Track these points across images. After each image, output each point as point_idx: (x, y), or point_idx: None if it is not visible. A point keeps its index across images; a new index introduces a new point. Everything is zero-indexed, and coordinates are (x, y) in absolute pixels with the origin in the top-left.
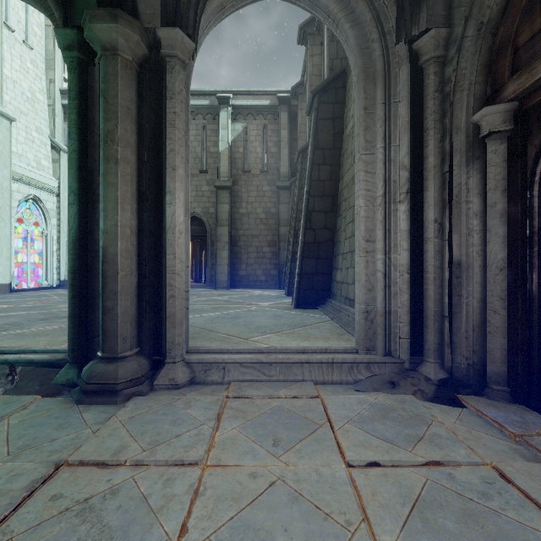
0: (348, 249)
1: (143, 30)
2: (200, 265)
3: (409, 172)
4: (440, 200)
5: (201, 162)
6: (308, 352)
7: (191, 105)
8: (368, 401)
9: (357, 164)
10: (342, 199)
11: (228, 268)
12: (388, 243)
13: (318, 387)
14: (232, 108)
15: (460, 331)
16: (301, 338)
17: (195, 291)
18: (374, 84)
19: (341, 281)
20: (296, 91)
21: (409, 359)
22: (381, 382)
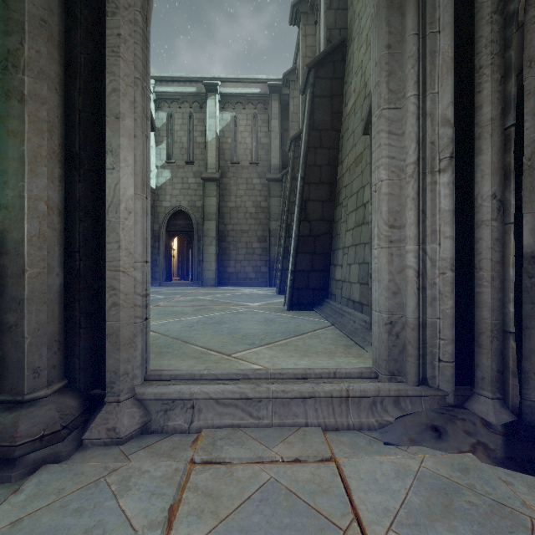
0: (351, 243)
1: None
2: (187, 262)
3: (453, 130)
4: (501, 167)
5: (187, 153)
6: (310, 377)
7: (176, 92)
8: (410, 469)
9: (375, 124)
10: (342, 185)
11: (216, 265)
12: (422, 229)
13: (328, 437)
14: (220, 96)
15: (534, 355)
16: (299, 353)
17: (180, 289)
18: (401, 14)
19: (341, 280)
20: (287, 78)
21: (454, 391)
22: (419, 427)
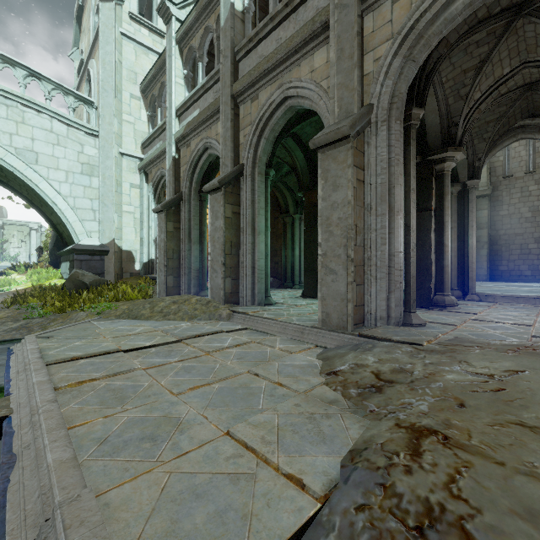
0: None
1: (461, 184)
2: None
3: None
4: None
5: None
6: None
7: None
8: None
9: None
10: None
11: (487, 264)
12: None
13: None
14: None
15: None
16: None
17: None
18: None
19: None
20: None
21: None
22: None
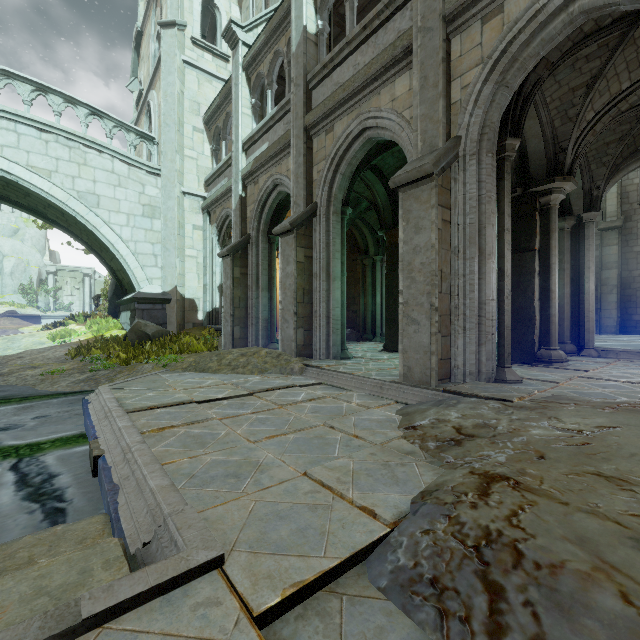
0: None
1: (575, 217)
2: None
3: None
4: None
5: None
6: None
7: None
8: None
9: None
10: None
11: (617, 312)
12: None
13: None
14: None
15: None
16: None
17: None
18: None
19: None
20: None
21: None
22: None
